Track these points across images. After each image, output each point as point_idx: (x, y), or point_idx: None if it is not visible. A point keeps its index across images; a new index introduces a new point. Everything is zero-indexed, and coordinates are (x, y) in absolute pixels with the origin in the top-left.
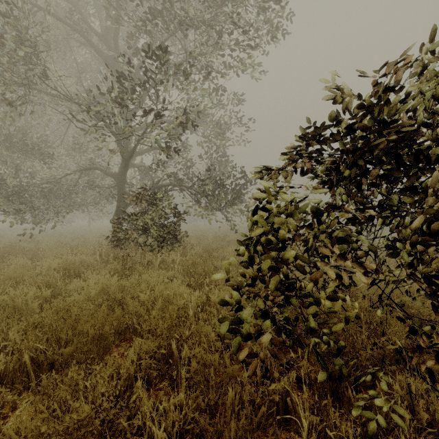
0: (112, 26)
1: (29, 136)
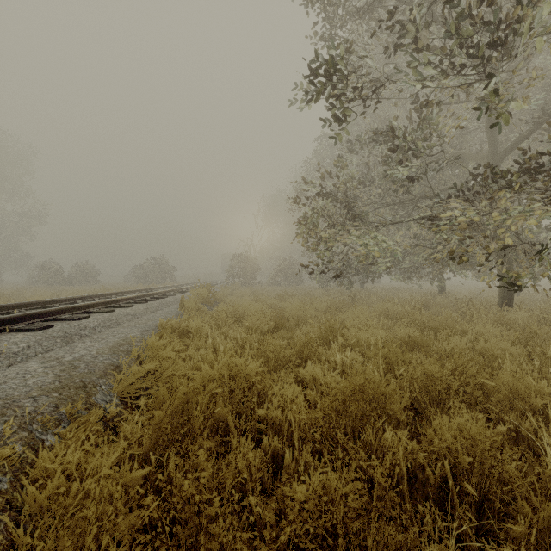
0: None
1: None
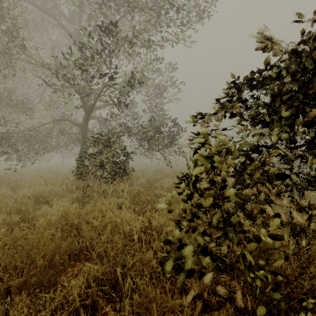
0: (77, 11)
1: (15, 95)
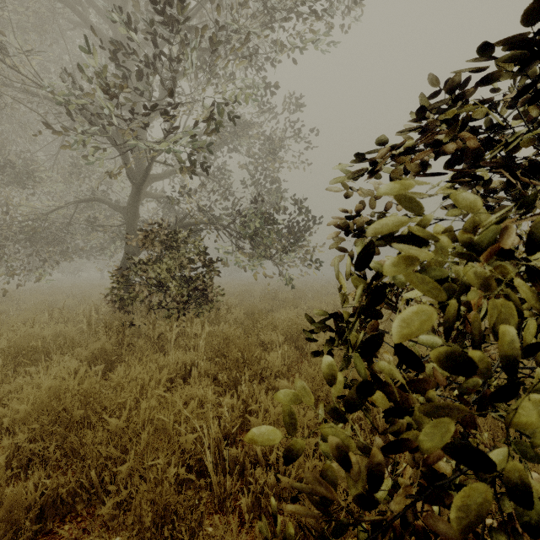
0: None
1: (6, 154)
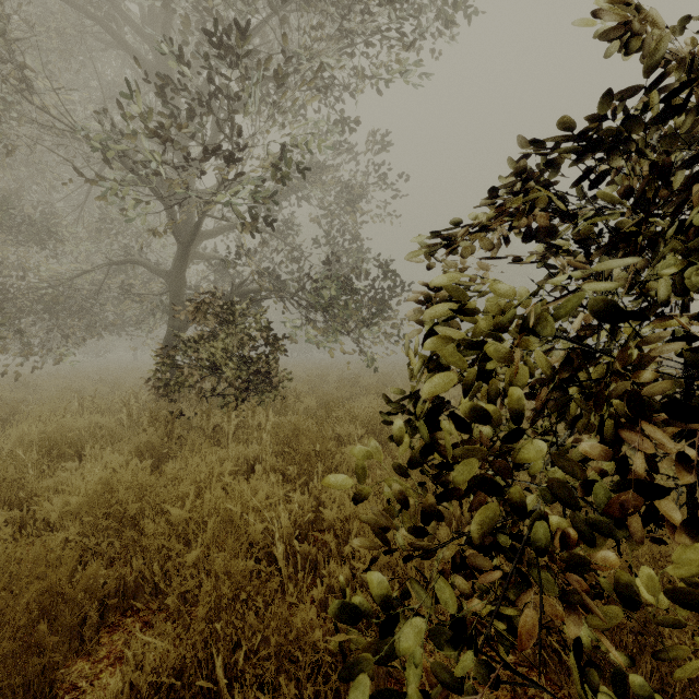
0: (161, 12)
1: (20, 205)
